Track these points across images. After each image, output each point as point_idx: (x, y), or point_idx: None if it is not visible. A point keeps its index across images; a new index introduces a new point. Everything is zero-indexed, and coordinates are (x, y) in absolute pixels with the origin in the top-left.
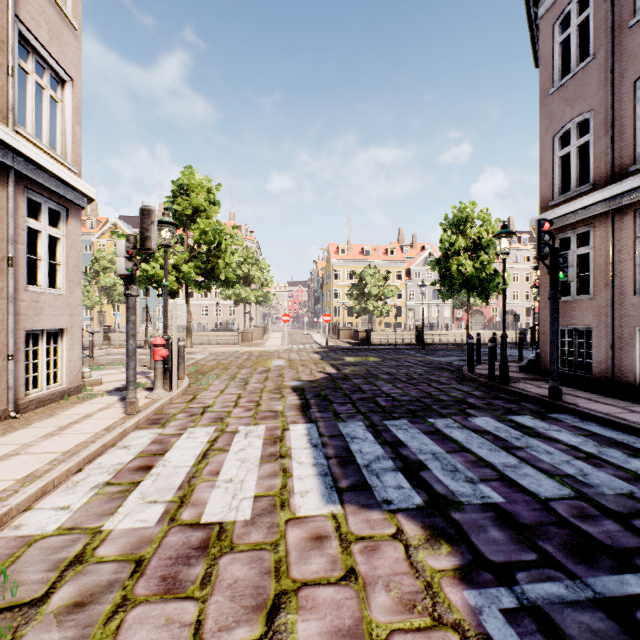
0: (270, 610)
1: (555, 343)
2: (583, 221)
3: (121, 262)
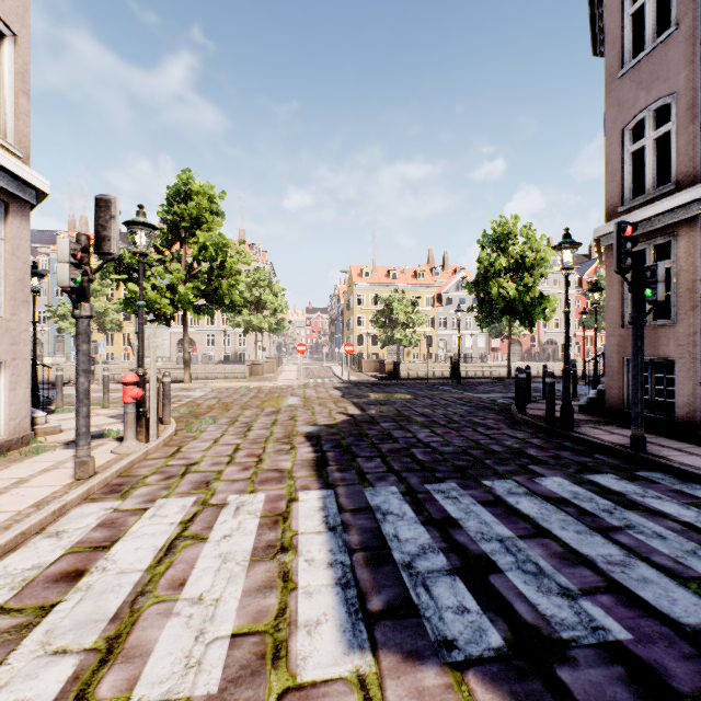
0: None
1: (639, 379)
2: (662, 229)
3: (64, 270)
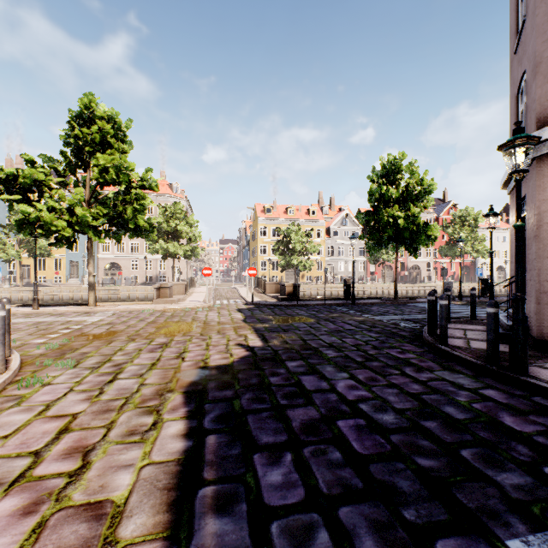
0: None
1: None
2: None
3: None
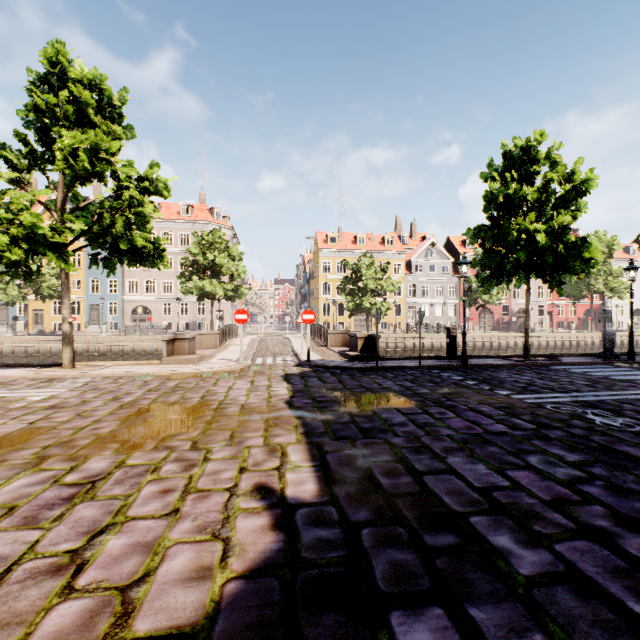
0: None
1: None
2: None
3: None
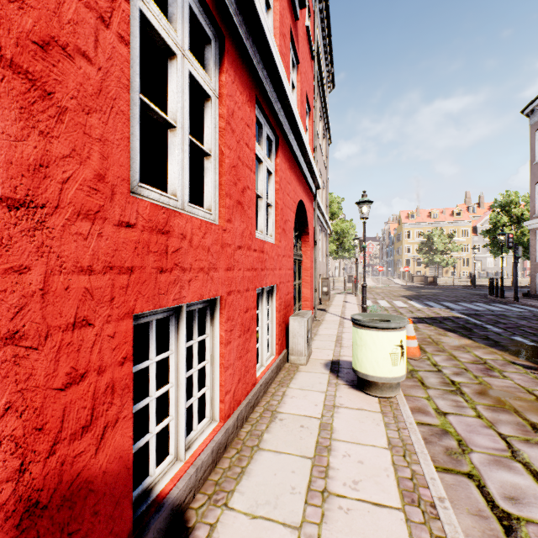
0: (418, 310)
1: (515, 279)
2: None
3: (357, 255)
